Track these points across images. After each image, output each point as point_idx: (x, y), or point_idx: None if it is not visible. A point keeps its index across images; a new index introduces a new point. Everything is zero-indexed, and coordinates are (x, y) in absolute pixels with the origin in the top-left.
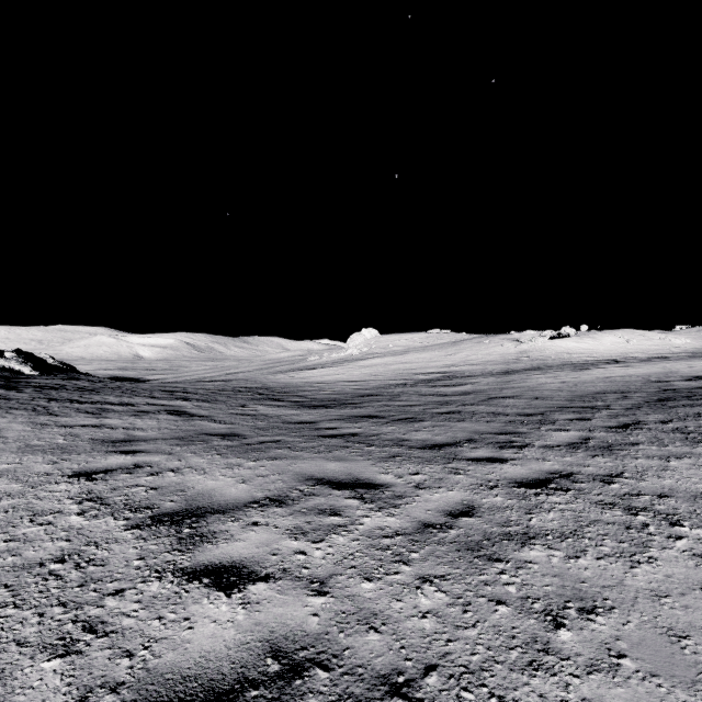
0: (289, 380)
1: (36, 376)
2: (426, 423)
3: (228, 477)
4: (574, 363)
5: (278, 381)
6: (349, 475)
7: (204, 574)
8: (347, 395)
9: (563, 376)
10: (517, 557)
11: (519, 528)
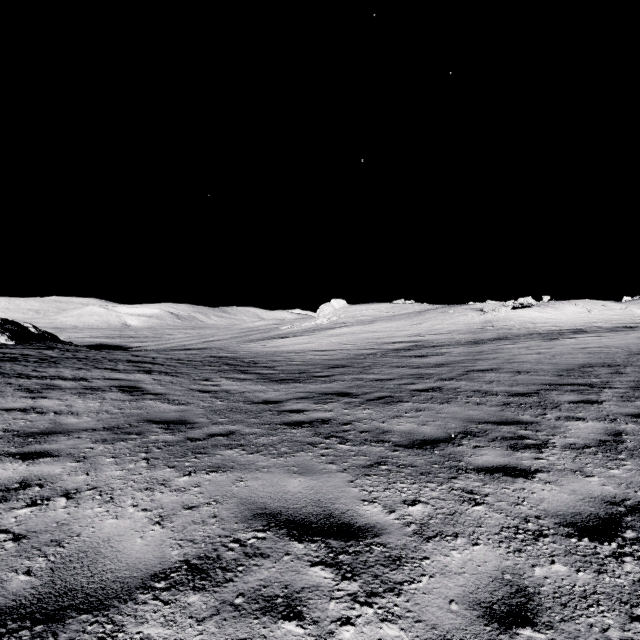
0: (260, 348)
1: (10, 346)
2: (406, 406)
3: (141, 510)
4: (540, 333)
5: (249, 350)
6: (317, 505)
7: None
8: (316, 366)
9: (535, 347)
10: None
11: None
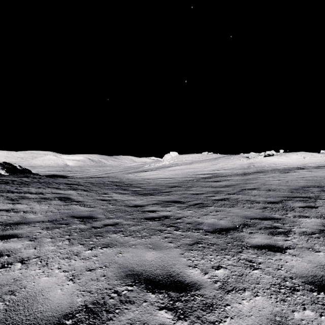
0: (133, 177)
1: (6, 175)
2: (210, 208)
3: (62, 271)
4: (279, 169)
5: (128, 177)
6: (162, 269)
7: None
8: (162, 186)
9: (277, 176)
10: None
11: None
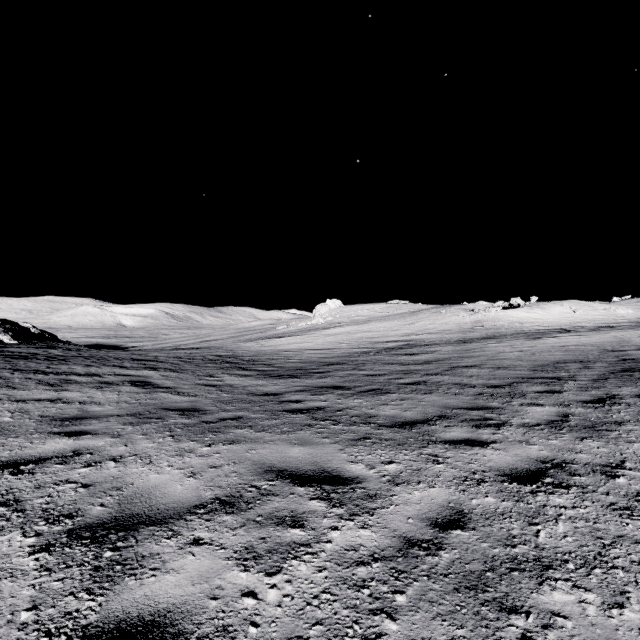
0: (258, 348)
1: (14, 345)
2: (393, 396)
3: (176, 469)
4: (526, 332)
5: (247, 349)
6: (314, 465)
7: (112, 638)
8: (312, 364)
9: (519, 345)
10: (538, 605)
11: (527, 548)
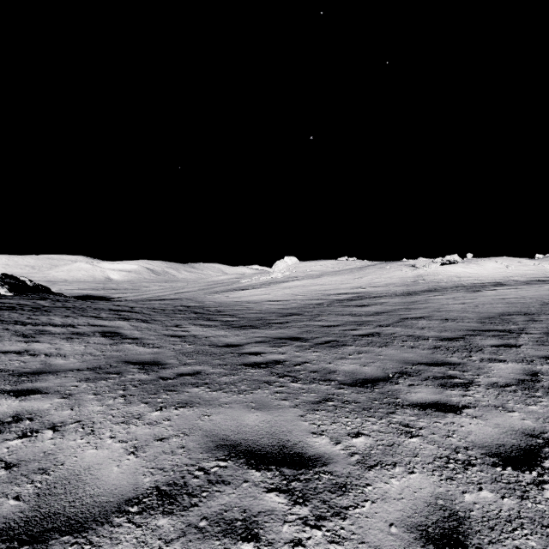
0: (223, 299)
1: (9, 297)
2: (350, 349)
3: (117, 441)
4: (465, 285)
5: (214, 300)
6: (272, 437)
7: None
8: (272, 314)
9: (461, 297)
10: None
11: None
